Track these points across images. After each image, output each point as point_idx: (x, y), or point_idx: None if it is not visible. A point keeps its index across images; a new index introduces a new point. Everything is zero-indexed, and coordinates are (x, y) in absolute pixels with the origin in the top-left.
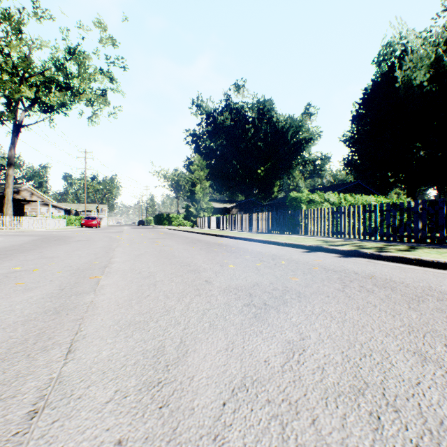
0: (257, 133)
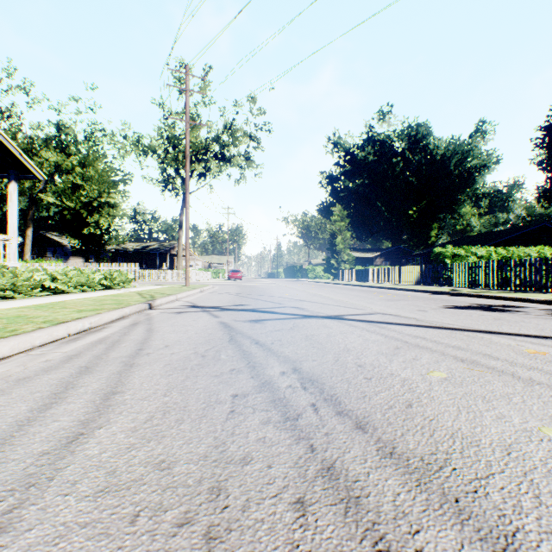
0: (407, 166)
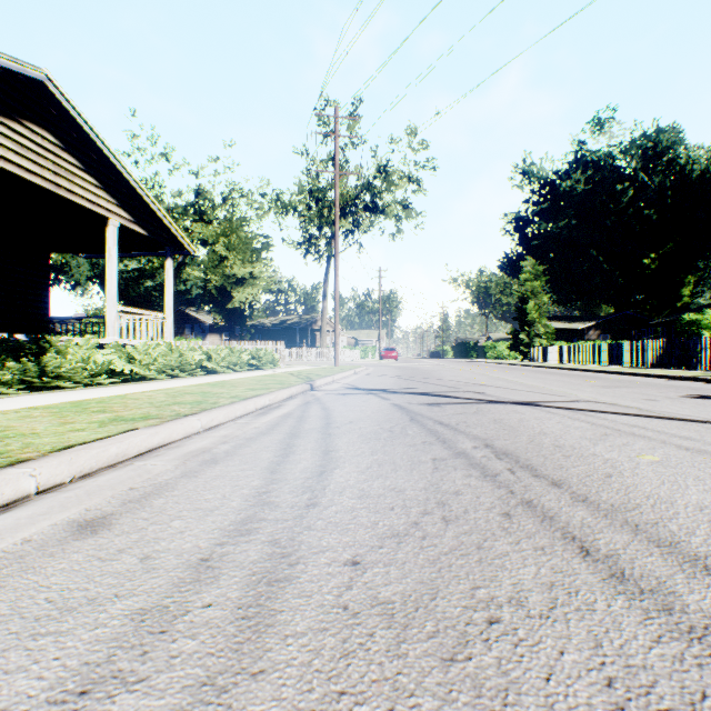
0: (640, 194)
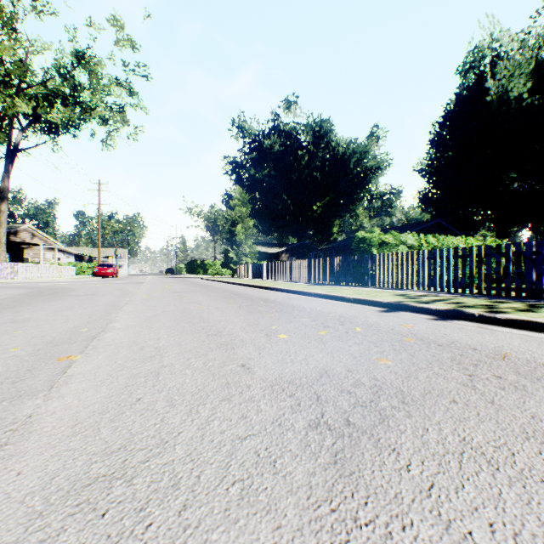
0: (312, 161)
